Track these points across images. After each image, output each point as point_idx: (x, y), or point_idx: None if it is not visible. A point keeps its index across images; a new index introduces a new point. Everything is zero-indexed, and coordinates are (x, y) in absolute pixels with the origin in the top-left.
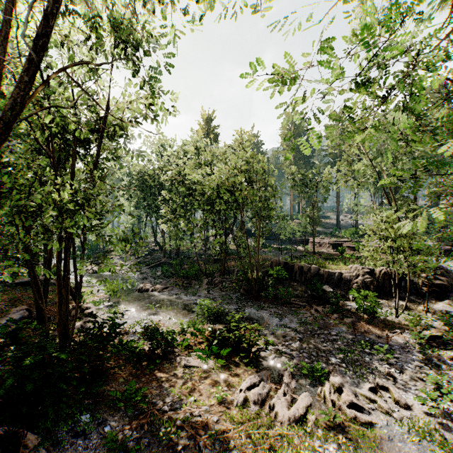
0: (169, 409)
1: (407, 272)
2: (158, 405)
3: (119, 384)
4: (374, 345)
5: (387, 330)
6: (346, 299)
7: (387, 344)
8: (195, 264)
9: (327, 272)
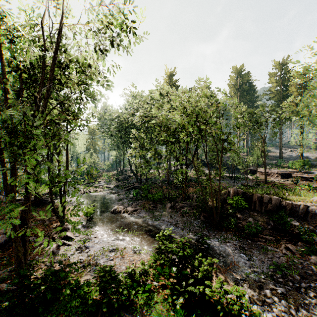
0: None
1: None
2: None
3: None
4: None
5: None
6: (315, 235)
7: None
8: (160, 189)
9: (290, 204)
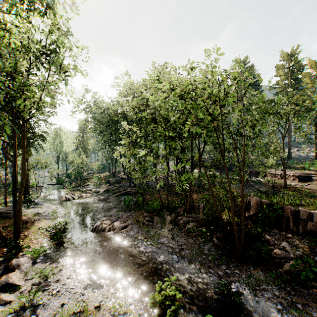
0: None
1: None
2: None
3: None
4: None
5: None
6: None
7: None
8: (157, 194)
9: None
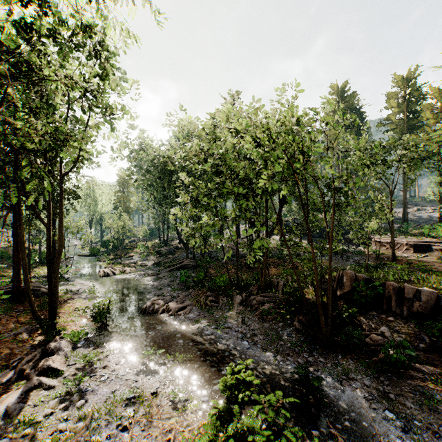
0: None
1: None
2: None
3: None
4: None
5: None
6: None
7: None
8: (223, 269)
9: None
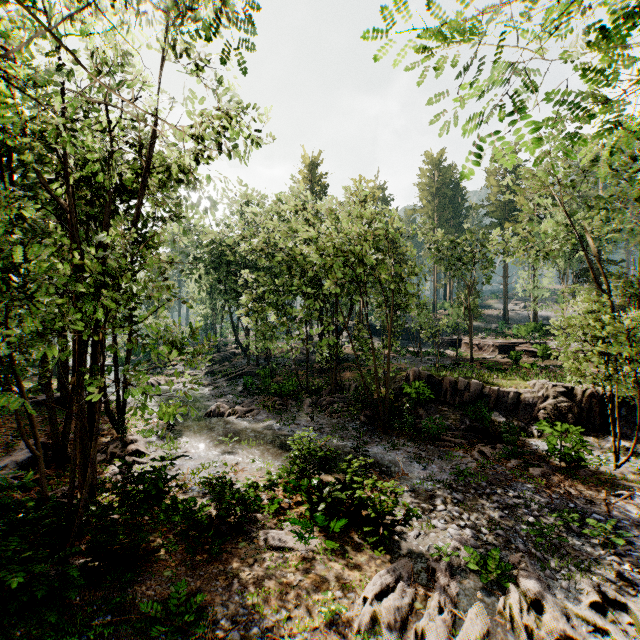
0: (242, 635)
1: (631, 393)
2: (224, 627)
3: (163, 582)
4: (585, 518)
5: (604, 490)
6: (527, 435)
7: (608, 516)
8: (292, 375)
9: (496, 392)
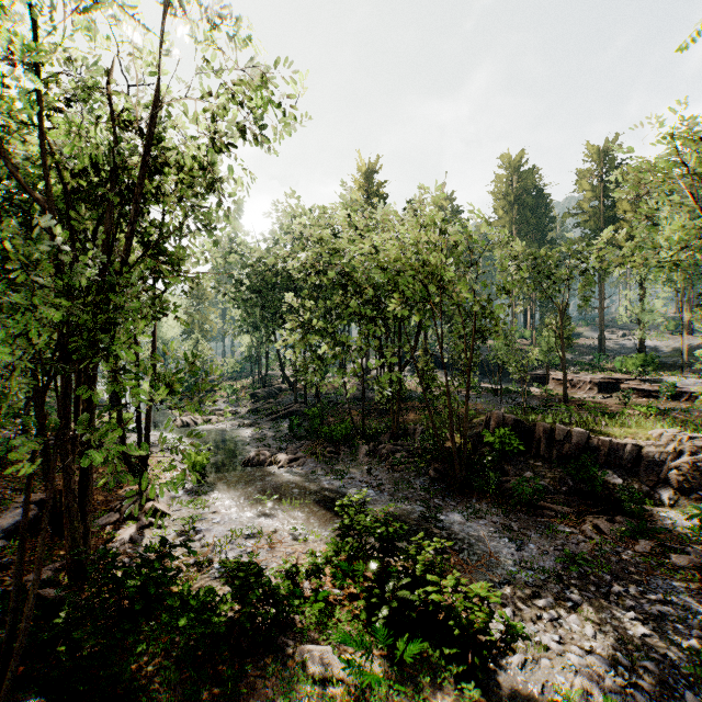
0: None
1: None
2: None
3: None
4: None
5: None
6: (654, 502)
7: None
8: (345, 415)
9: (607, 444)
